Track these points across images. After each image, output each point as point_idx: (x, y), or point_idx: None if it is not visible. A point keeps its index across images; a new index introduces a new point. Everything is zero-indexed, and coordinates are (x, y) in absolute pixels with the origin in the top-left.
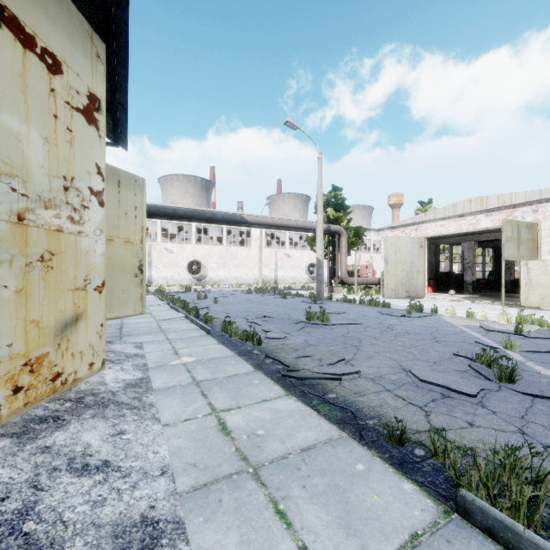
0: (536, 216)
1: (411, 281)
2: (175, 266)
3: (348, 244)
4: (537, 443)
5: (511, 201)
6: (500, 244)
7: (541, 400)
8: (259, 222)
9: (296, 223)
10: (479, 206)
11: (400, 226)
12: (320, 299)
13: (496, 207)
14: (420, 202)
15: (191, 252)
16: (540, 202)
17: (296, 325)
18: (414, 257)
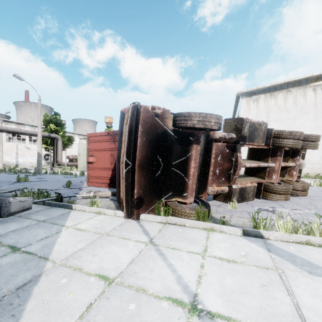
0: None
1: None
2: None
3: (64, 144)
4: (53, 194)
5: None
6: None
7: (70, 189)
8: None
9: (25, 130)
10: None
11: None
12: (39, 173)
13: None
14: (107, 126)
15: None
16: None
17: (9, 183)
18: None
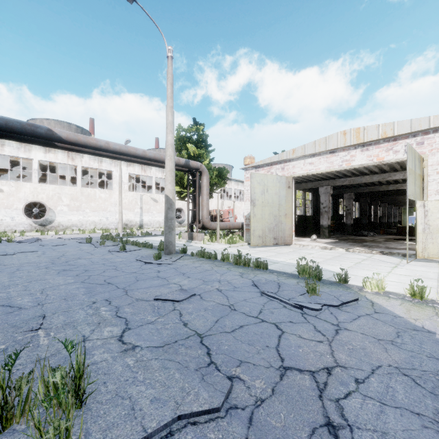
0: (422, 150)
1: (279, 226)
2: (6, 209)
3: (210, 185)
4: None
5: (394, 132)
6: (343, 191)
7: None
8: (82, 141)
9: (143, 151)
10: (355, 139)
11: (265, 165)
12: (169, 253)
13: (374, 140)
14: (275, 153)
15: (31, 192)
16: (426, 132)
17: None
18: (282, 198)
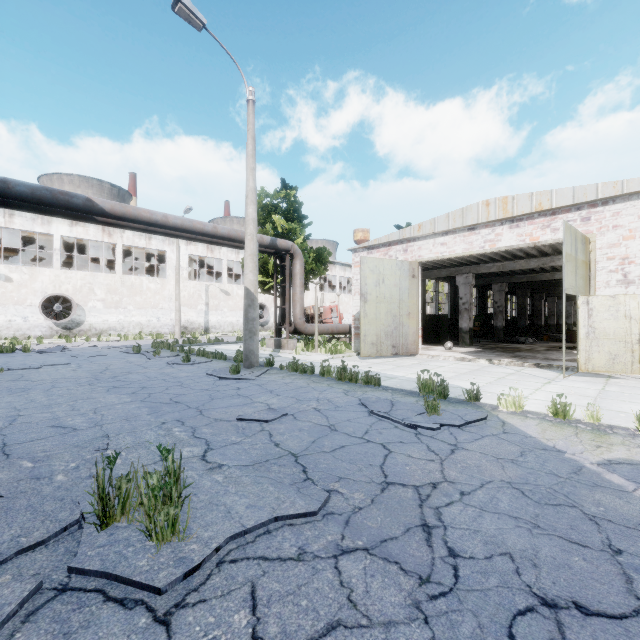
0: (588, 228)
1: (399, 329)
2: (16, 305)
3: (306, 273)
4: None
5: (551, 203)
6: (491, 281)
7: None
8: (132, 215)
9: (213, 226)
10: (501, 212)
11: (381, 245)
12: (250, 365)
13: (526, 213)
14: (397, 226)
15: (51, 281)
16: (593, 205)
17: None
18: (404, 292)
